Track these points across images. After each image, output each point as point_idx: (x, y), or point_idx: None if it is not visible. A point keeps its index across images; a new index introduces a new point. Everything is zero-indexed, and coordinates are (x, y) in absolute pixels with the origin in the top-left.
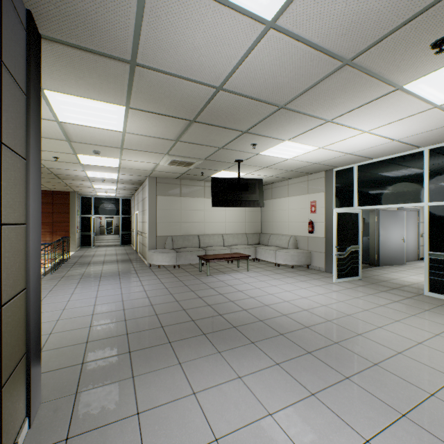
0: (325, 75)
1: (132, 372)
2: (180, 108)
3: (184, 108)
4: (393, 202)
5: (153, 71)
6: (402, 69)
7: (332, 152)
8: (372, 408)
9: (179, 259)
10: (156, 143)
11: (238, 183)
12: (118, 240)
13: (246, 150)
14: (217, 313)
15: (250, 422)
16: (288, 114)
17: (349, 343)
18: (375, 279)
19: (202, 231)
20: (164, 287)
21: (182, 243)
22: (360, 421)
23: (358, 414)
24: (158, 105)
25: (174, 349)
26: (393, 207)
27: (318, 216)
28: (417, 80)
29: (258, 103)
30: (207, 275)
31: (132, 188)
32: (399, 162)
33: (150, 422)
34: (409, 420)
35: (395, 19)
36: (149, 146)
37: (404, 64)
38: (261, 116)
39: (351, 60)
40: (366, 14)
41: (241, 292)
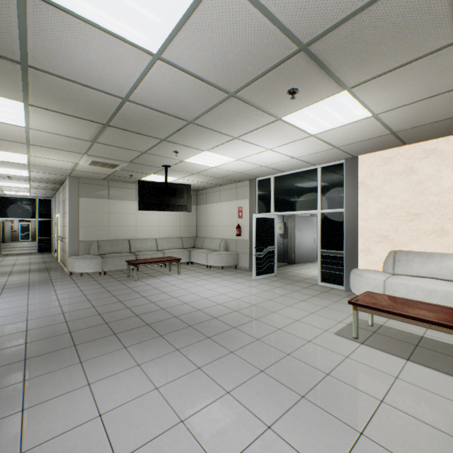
0: (218, 102)
1: (24, 376)
2: (89, 112)
3: (94, 112)
4: (298, 209)
5: (50, 74)
6: (275, 106)
7: (250, 164)
8: (242, 370)
9: (105, 265)
10: (70, 142)
11: (166, 188)
12: (35, 247)
13: (170, 156)
14: (134, 314)
15: (136, 397)
16: (199, 129)
17: (245, 326)
18: (288, 275)
19: (134, 235)
20: (83, 294)
21: (110, 249)
22: (228, 380)
23: (229, 376)
24: (63, 106)
25: (78, 350)
26: (307, 214)
27: (245, 221)
28: (290, 115)
29: (167, 116)
30: (134, 279)
31: (50, 187)
32: (302, 176)
33: (35, 414)
34: (265, 373)
35: (255, 70)
36: (62, 145)
37: (275, 102)
38: (174, 127)
39: (235, 93)
40: (232, 63)
41: (165, 293)
